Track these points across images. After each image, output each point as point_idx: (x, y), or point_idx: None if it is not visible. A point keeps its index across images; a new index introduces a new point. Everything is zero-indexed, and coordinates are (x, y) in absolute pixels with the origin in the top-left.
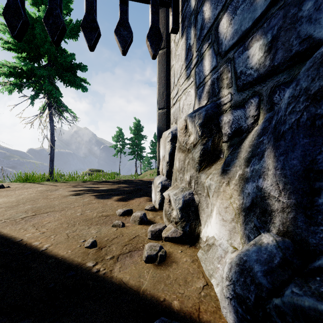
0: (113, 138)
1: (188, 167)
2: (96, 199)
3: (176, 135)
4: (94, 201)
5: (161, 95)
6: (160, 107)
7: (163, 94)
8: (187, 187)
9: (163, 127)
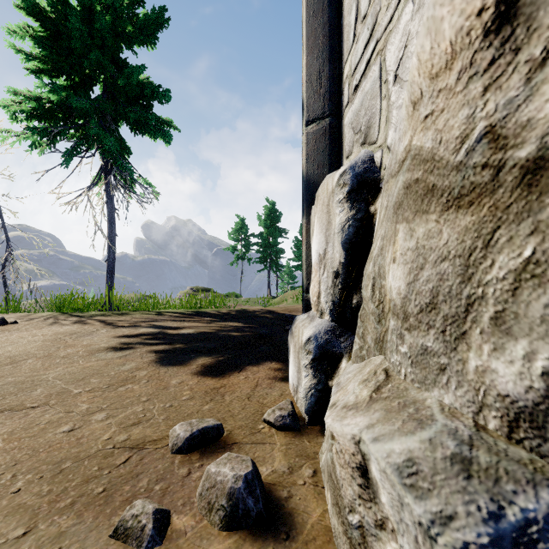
0: (230, 234)
1: (528, 301)
2: (151, 366)
3: (368, 177)
4: (143, 373)
5: (314, 80)
6: (312, 117)
7: (320, 76)
8: (506, 439)
9: (321, 172)
